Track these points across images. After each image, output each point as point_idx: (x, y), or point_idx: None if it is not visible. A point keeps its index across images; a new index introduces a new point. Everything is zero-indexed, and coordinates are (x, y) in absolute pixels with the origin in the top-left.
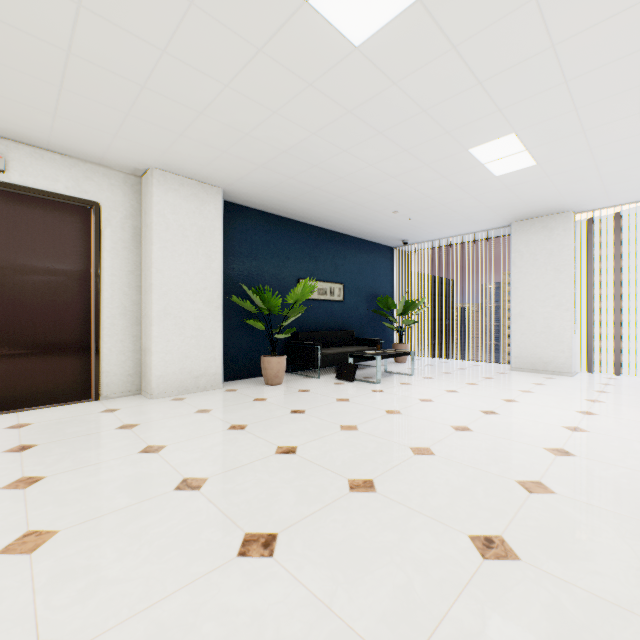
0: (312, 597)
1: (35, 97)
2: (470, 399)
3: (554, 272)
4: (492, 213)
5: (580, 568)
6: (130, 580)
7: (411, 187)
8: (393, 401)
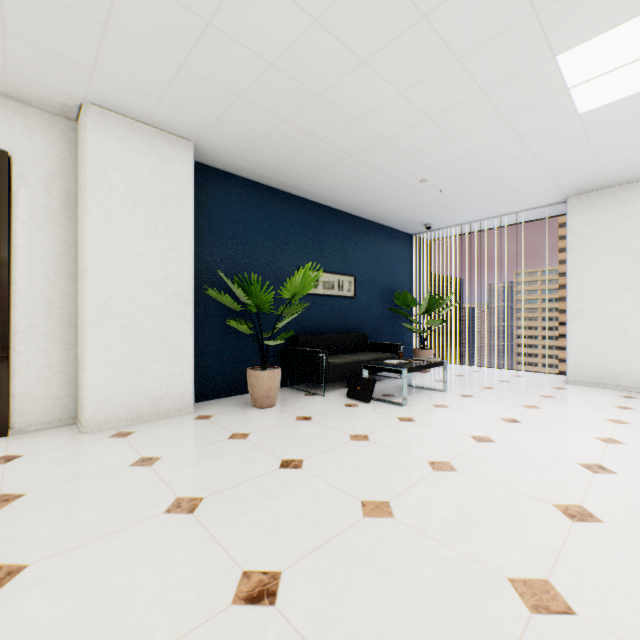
0: None
1: None
2: (547, 437)
3: (629, 258)
4: (548, 182)
5: None
6: None
7: (452, 137)
8: (434, 441)
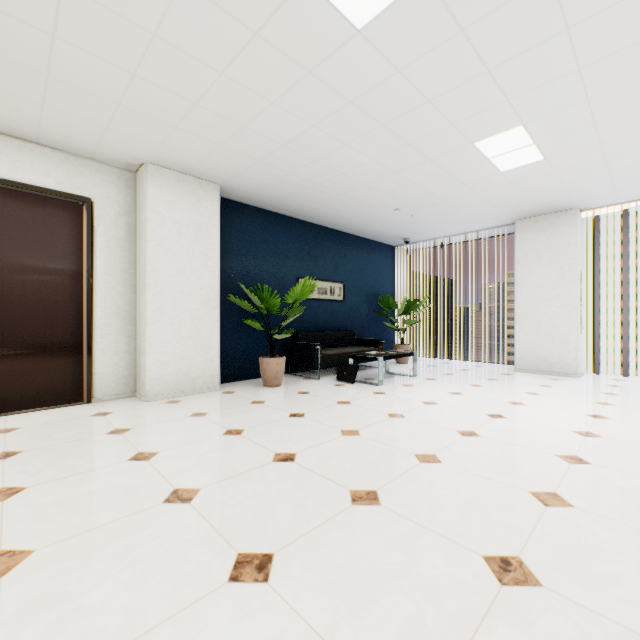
0: (311, 632)
1: (21, 86)
2: (475, 402)
3: (559, 271)
4: (496, 211)
5: (609, 596)
6: (107, 611)
7: (414, 183)
8: (396, 404)
